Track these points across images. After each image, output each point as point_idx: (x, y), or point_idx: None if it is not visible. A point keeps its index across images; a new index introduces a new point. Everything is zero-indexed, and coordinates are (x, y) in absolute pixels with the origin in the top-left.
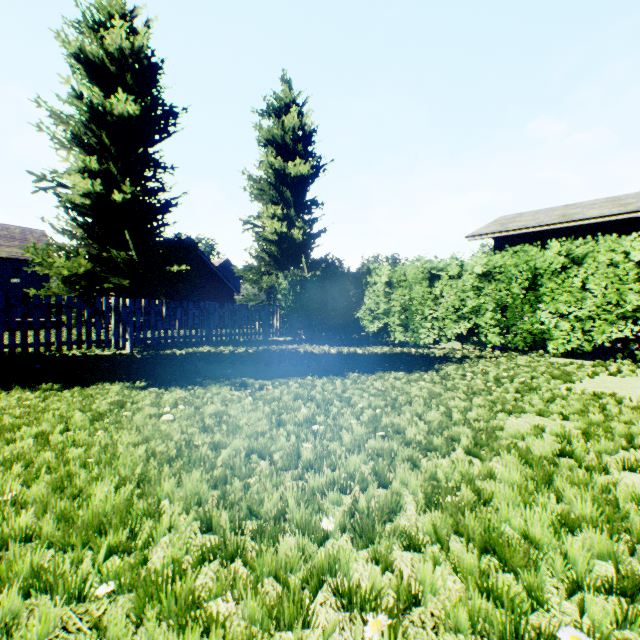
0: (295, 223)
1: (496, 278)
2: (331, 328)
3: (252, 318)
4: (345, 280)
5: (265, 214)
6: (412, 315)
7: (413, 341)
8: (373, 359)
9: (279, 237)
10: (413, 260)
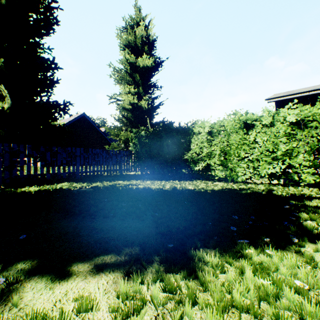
0: (143, 98)
1: (309, 125)
2: (166, 166)
3: (111, 159)
4: (176, 131)
5: (123, 92)
6: (230, 157)
7: (230, 177)
8: (209, 201)
9: (132, 106)
10: (230, 114)
